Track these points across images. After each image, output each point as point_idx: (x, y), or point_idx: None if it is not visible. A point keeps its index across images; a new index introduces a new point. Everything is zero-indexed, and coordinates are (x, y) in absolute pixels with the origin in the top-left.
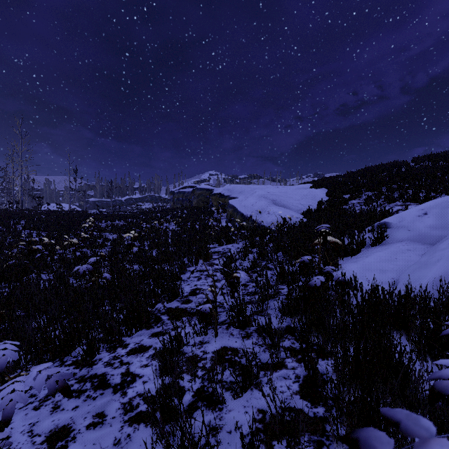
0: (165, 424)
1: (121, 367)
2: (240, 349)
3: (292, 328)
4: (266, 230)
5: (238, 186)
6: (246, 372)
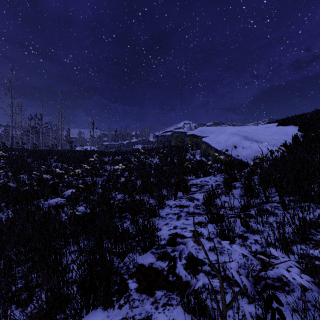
0: None
1: None
2: None
3: None
4: (243, 163)
5: (208, 128)
6: None
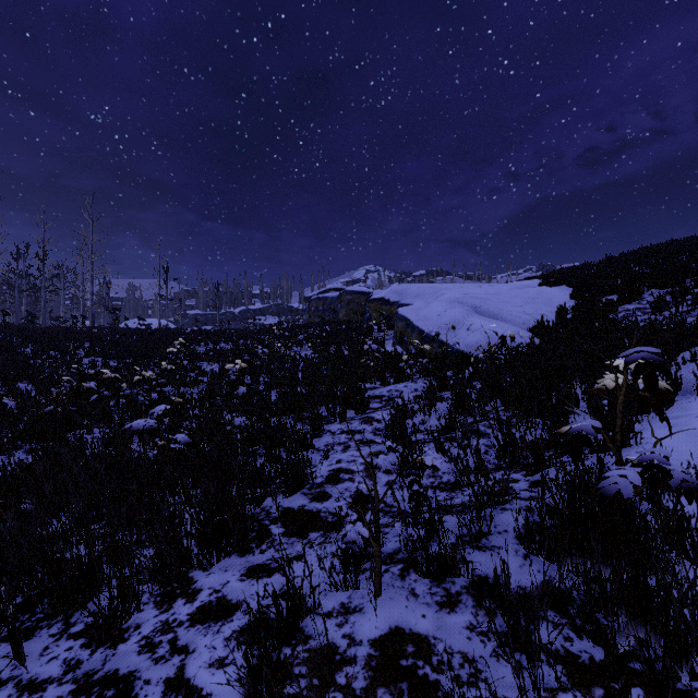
0: None
1: (169, 662)
2: (436, 642)
3: (557, 592)
4: (465, 359)
5: (412, 287)
6: None
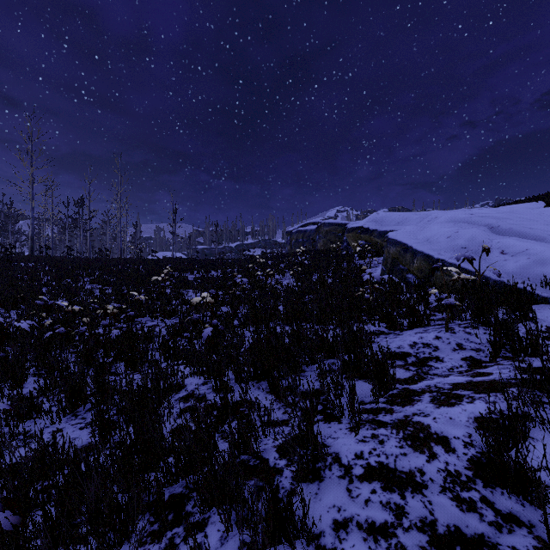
0: None
1: None
2: None
3: None
4: (522, 295)
5: (392, 214)
6: None
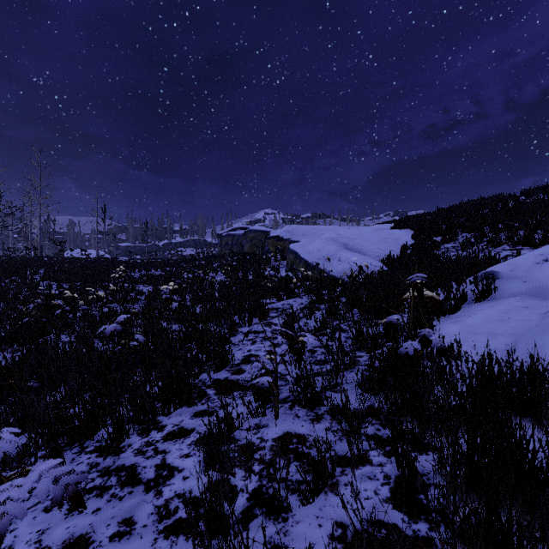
0: (211, 537)
1: (156, 457)
2: (309, 436)
3: (376, 409)
4: (336, 281)
5: (300, 228)
6: (318, 470)
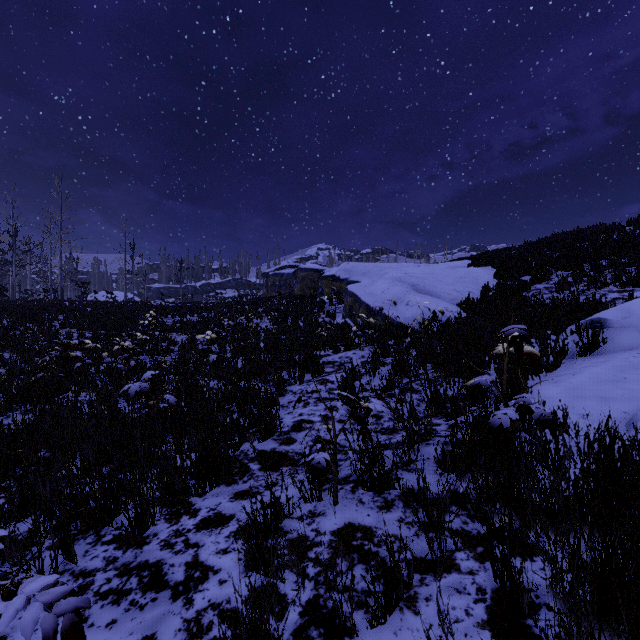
0: None
1: (186, 553)
2: (377, 530)
3: (460, 495)
4: (404, 330)
5: (360, 265)
6: (392, 581)
